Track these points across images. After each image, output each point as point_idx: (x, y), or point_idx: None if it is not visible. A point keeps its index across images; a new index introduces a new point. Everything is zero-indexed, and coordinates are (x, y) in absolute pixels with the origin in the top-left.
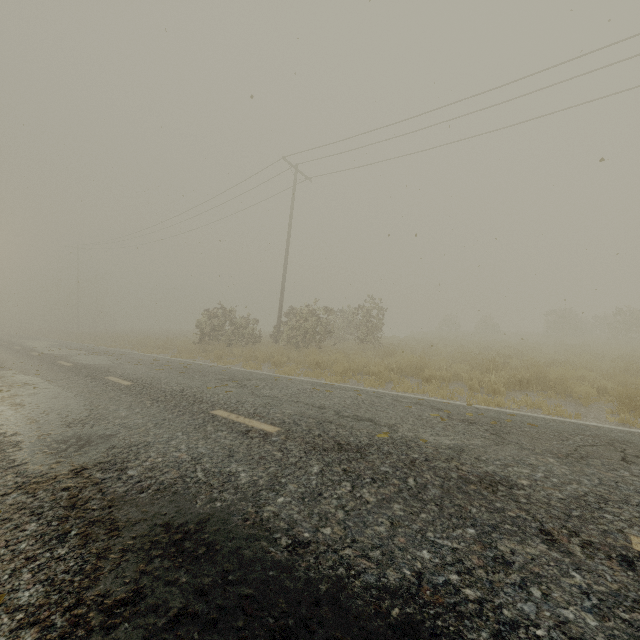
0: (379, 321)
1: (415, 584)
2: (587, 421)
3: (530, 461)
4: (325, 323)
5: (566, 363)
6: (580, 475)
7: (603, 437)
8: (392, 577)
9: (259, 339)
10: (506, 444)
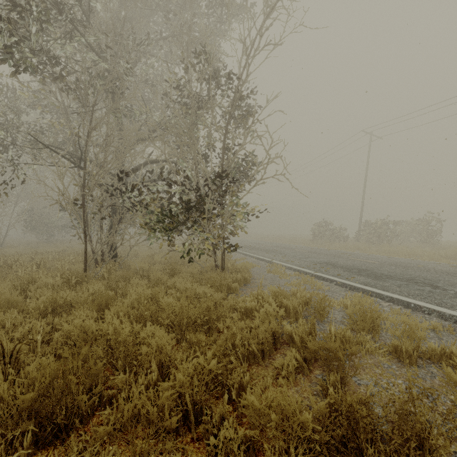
0: (438, 229)
1: (417, 276)
2: None
3: None
4: (393, 230)
5: None
6: None
7: None
8: (412, 275)
9: (347, 239)
10: None
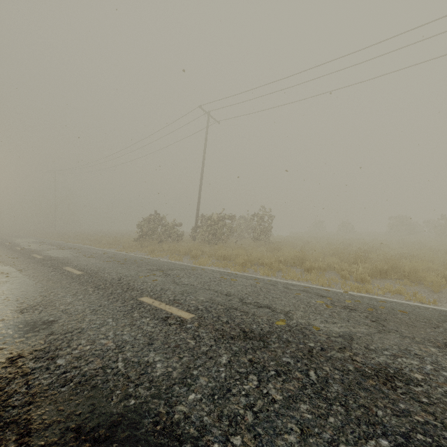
0: (269, 224)
1: None
2: (442, 306)
3: (415, 351)
4: (229, 226)
5: (412, 256)
6: None
7: None
8: None
9: (182, 237)
10: (388, 332)
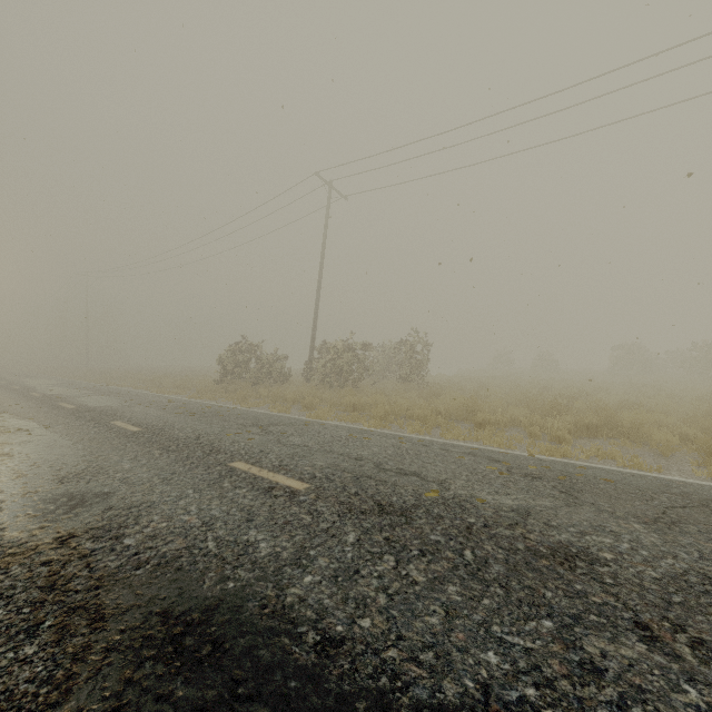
0: (424, 357)
1: (481, 702)
2: (670, 475)
3: (611, 527)
4: (363, 360)
5: (639, 405)
6: (675, 546)
7: (694, 496)
8: (450, 691)
9: (288, 378)
10: (580, 505)
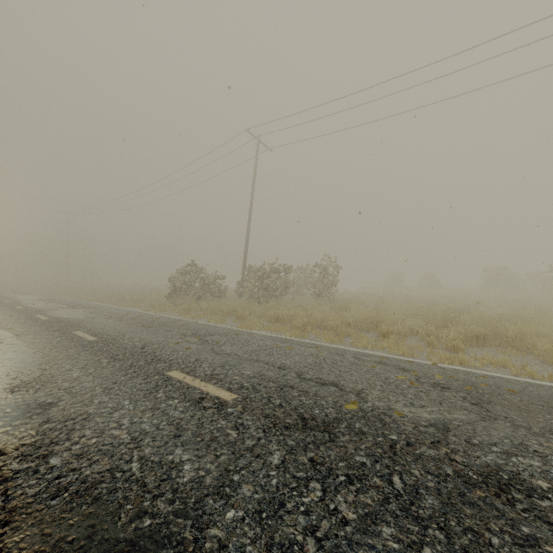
0: (334, 277)
1: None
2: None
3: (534, 446)
4: (284, 279)
5: (516, 318)
6: None
7: None
8: None
9: (225, 294)
10: (494, 419)
